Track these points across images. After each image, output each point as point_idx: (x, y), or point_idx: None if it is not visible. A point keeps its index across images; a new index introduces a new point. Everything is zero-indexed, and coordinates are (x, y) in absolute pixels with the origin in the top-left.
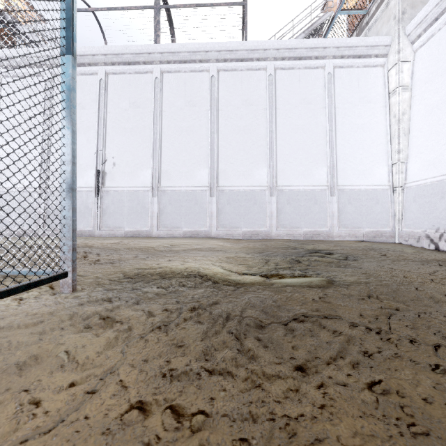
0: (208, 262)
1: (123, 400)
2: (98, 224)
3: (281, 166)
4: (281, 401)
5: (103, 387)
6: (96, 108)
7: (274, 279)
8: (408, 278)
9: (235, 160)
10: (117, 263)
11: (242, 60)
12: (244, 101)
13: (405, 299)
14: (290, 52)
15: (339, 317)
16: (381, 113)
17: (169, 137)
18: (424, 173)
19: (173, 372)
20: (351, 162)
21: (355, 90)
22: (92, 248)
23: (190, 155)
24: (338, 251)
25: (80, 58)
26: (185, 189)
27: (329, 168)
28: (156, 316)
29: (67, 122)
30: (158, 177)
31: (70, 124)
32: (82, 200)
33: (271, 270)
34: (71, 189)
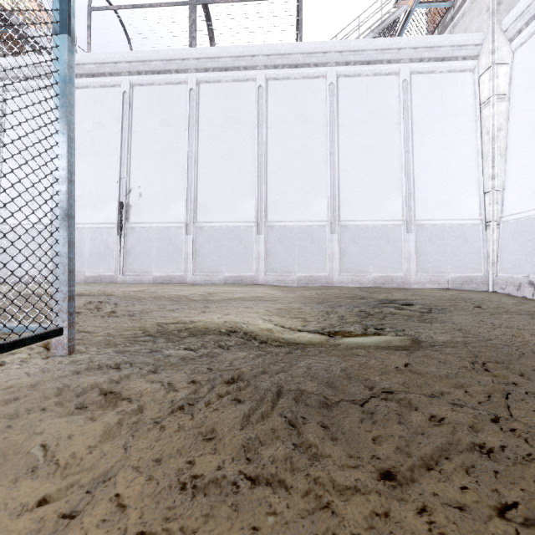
0: (254, 315)
1: (116, 531)
2: (121, 268)
3: (345, 197)
4: (364, 534)
5: (89, 506)
6: (119, 127)
7: (340, 337)
8: (519, 337)
9: (287, 189)
10: (137, 316)
11: (297, 66)
12: (299, 116)
13: (523, 367)
14: (356, 55)
15: (435, 393)
16: (470, 130)
17: (207, 162)
18: (526, 204)
19: (198, 481)
20: (432, 191)
21: (437, 101)
22: (110, 297)
23: (233, 183)
24: (418, 302)
25: (99, 66)
26: (227, 225)
27: (405, 199)
28: (178, 391)
29: (61, 125)
30: (194, 210)
31: (65, 128)
32: (102, 239)
33: (335, 326)
34: (67, 216)
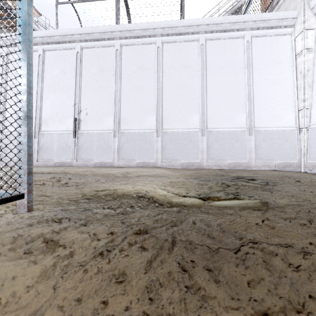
0: (155, 185)
1: None
2: (75, 157)
3: (210, 113)
4: None
5: None
6: (74, 73)
7: (212, 201)
8: None
9: (175, 109)
10: (80, 186)
11: (181, 34)
12: (182, 65)
13: None
14: (217, 26)
15: (288, 244)
16: (289, 71)
17: (126, 93)
18: None
19: None
20: (265, 109)
21: (268, 53)
22: (67, 174)
23: (142, 106)
24: (258, 178)
25: (63, 37)
26: (138, 131)
27: (248, 114)
28: (100, 240)
29: (23, 55)
30: (118, 122)
31: (25, 56)
32: (64, 140)
33: (207, 193)
34: (26, 117)
